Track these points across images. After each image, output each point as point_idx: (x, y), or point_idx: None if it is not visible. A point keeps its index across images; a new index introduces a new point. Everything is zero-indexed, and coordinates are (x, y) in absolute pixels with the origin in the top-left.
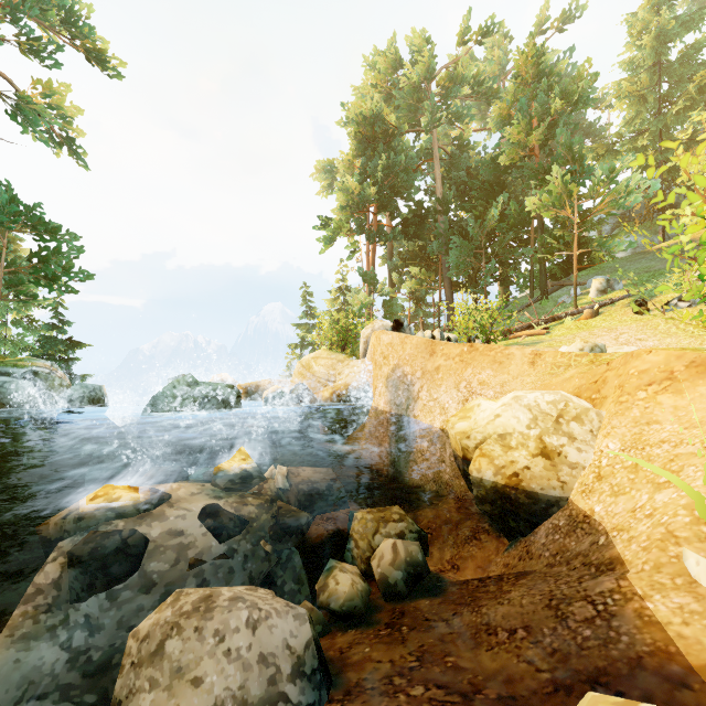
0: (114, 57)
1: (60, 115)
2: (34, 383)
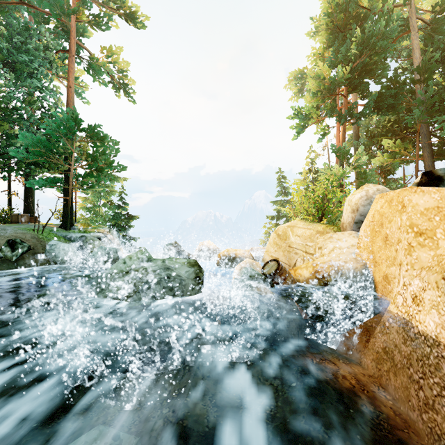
0: (141, 14)
1: (119, 71)
2: (83, 244)
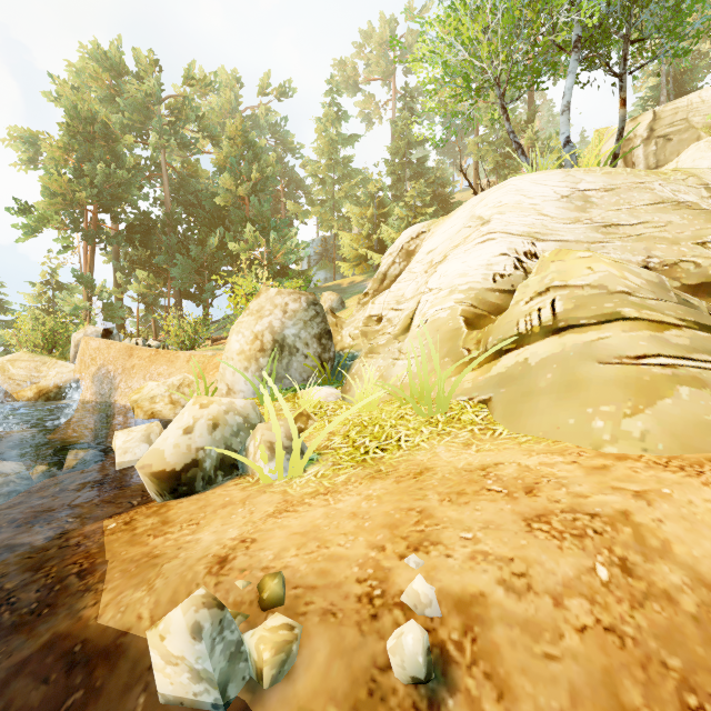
0: None
1: None
2: None
